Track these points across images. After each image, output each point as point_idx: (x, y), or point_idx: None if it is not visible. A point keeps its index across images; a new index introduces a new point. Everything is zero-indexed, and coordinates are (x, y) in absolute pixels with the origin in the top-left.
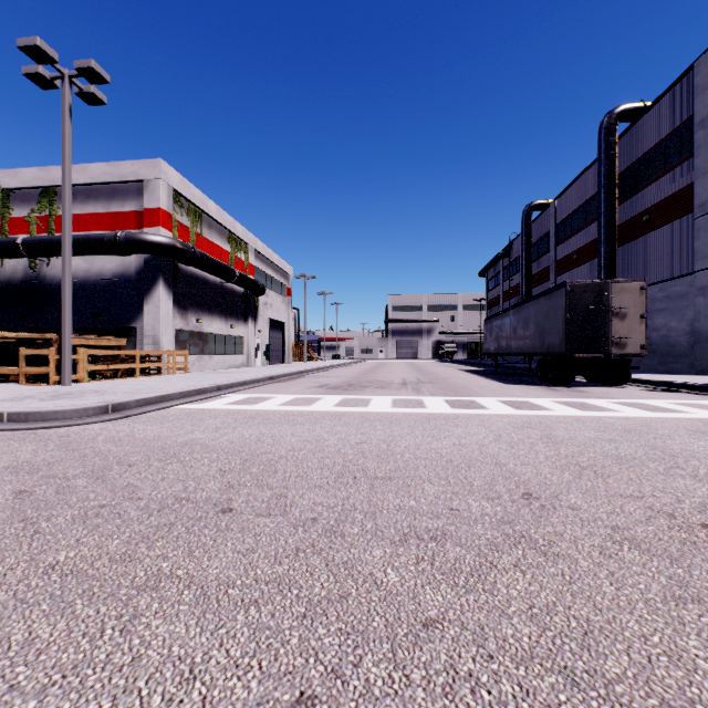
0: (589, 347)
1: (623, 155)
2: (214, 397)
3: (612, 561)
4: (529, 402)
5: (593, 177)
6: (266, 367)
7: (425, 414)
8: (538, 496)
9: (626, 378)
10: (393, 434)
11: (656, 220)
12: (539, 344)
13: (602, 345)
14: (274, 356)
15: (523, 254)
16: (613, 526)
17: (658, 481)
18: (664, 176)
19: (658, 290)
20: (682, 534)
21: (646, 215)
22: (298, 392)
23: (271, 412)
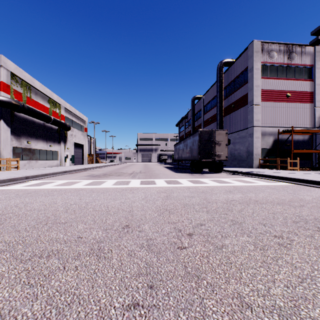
0: (207, 157)
1: (226, 80)
2: (20, 183)
3: (129, 258)
4: (177, 180)
5: (216, 87)
6: (69, 166)
7: (124, 188)
8: (131, 226)
9: (221, 170)
10: (96, 198)
11: (236, 107)
12: (190, 155)
13: (211, 156)
14: (77, 161)
15: (191, 118)
16: (149, 238)
17: (191, 214)
18: (239, 89)
19: (237, 134)
20: (175, 240)
21: (233, 104)
22: (73, 178)
23: (44, 189)
